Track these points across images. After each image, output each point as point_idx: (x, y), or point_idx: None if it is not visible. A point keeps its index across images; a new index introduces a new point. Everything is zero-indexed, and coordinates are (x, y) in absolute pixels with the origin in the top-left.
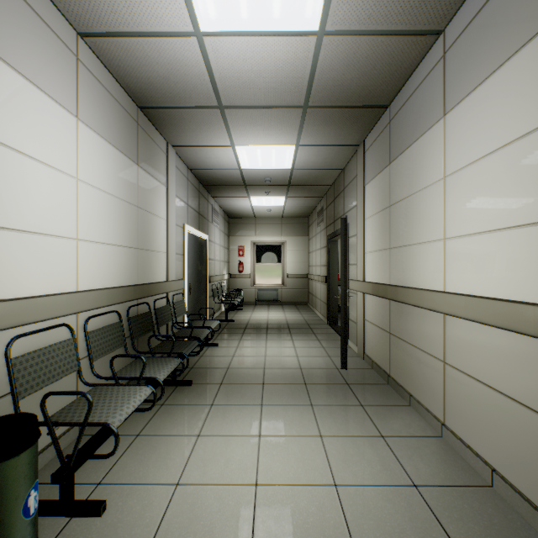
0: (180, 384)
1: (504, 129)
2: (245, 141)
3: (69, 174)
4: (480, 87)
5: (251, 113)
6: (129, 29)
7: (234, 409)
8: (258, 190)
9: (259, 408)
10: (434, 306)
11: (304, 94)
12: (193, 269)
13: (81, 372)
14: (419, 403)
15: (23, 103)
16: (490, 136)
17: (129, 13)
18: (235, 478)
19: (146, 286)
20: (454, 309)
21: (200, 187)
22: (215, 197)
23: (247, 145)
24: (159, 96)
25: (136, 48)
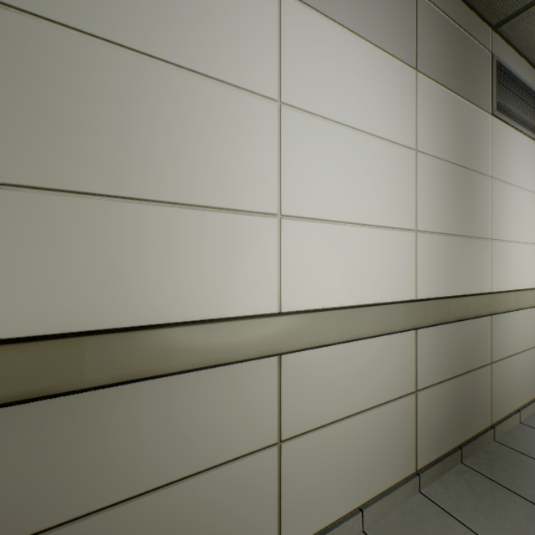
0: None
1: (368, 116)
2: None
3: None
4: (343, 31)
5: None
6: None
7: None
8: None
9: None
10: (276, 345)
11: None
12: None
13: None
14: None
15: None
16: (355, 108)
17: None
18: None
19: None
20: (321, 335)
21: None
22: None
23: None
24: None
25: None
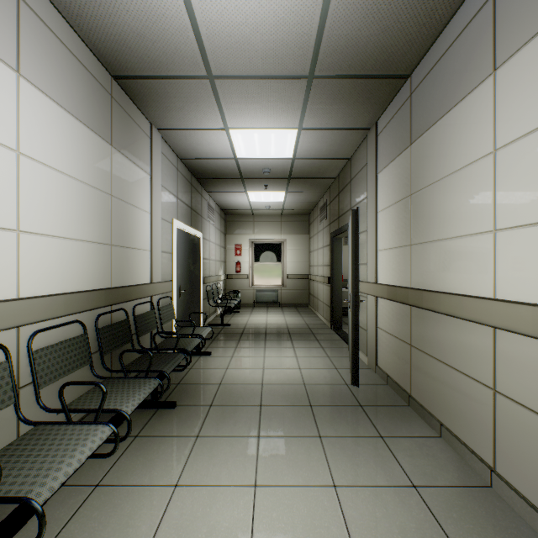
0: (161, 407)
1: None
2: (241, 123)
3: (4, 144)
4: None
5: (247, 86)
6: None
7: (224, 443)
8: (256, 183)
9: (255, 441)
10: (479, 317)
11: (310, 59)
12: (184, 269)
13: (19, 406)
14: (455, 437)
15: None
16: None
17: None
18: None
19: (123, 289)
20: (514, 323)
21: (192, 180)
22: (210, 191)
23: (243, 128)
24: (135, 61)
25: None
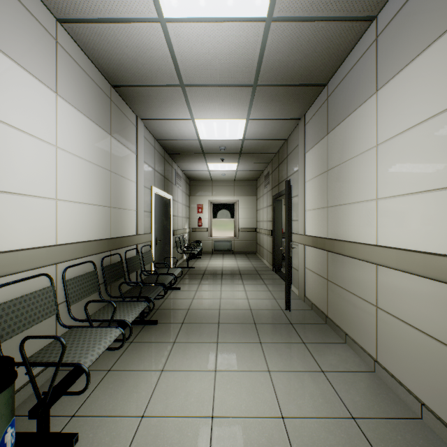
0: (147, 324)
1: (433, 102)
2: (203, 115)
3: (49, 142)
4: (410, 65)
5: (208, 91)
6: (102, 16)
7: (193, 346)
8: (214, 157)
9: (215, 345)
10: (367, 257)
11: (254, 74)
12: (159, 224)
13: (59, 316)
14: (354, 342)
15: (6, 79)
16: (419, 108)
17: (100, 0)
18: (194, 411)
19: (118, 239)
20: (386, 261)
21: (165, 155)
22: (178, 163)
23: (205, 118)
24: (129, 75)
25: (108, 33)
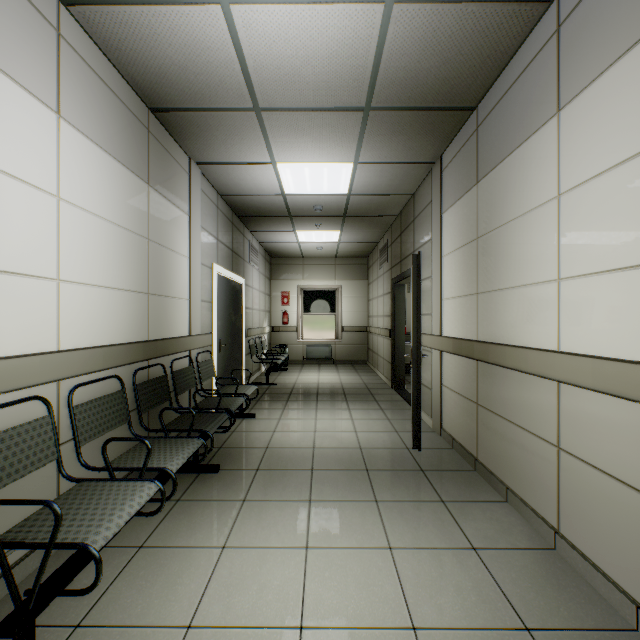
0: (203, 471)
1: None
2: (290, 157)
3: (45, 190)
4: (616, 65)
5: (297, 118)
6: None
7: (272, 507)
8: (306, 222)
9: (306, 505)
10: (543, 371)
11: (366, 91)
12: (225, 320)
13: (62, 462)
14: (521, 500)
15: None
16: (633, 132)
17: None
18: (272, 617)
19: (160, 342)
20: (575, 376)
21: (234, 218)
22: (253, 231)
23: (292, 162)
24: (175, 93)
25: (140, 22)
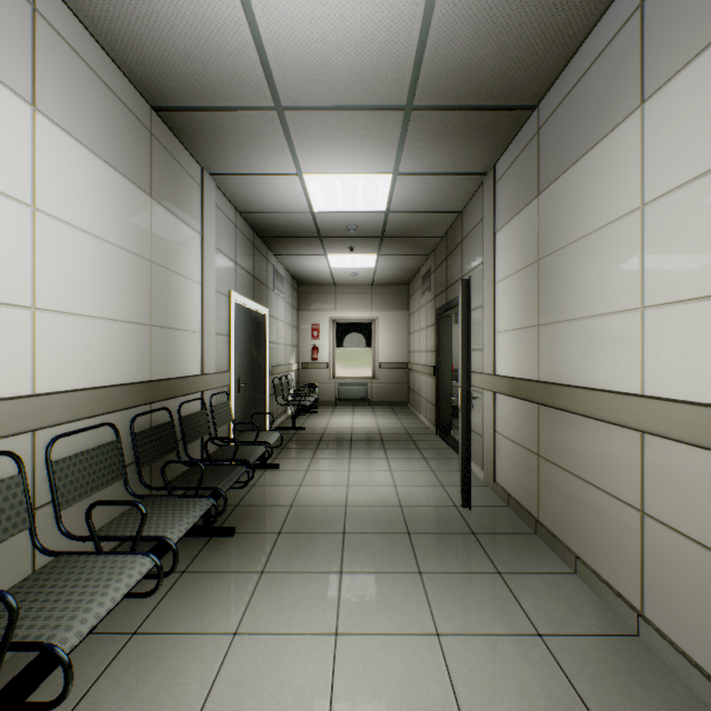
0: (215, 534)
1: None
2: (318, 167)
3: (16, 198)
4: None
5: (326, 119)
6: None
7: (296, 581)
8: (338, 244)
9: (336, 578)
10: (623, 418)
11: (408, 85)
12: (245, 356)
13: (36, 532)
14: (593, 573)
15: None
16: None
17: None
18: None
19: (165, 382)
20: (666, 426)
21: (255, 240)
22: (278, 254)
23: (321, 172)
24: (181, 88)
25: None
